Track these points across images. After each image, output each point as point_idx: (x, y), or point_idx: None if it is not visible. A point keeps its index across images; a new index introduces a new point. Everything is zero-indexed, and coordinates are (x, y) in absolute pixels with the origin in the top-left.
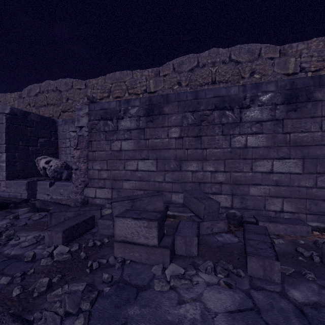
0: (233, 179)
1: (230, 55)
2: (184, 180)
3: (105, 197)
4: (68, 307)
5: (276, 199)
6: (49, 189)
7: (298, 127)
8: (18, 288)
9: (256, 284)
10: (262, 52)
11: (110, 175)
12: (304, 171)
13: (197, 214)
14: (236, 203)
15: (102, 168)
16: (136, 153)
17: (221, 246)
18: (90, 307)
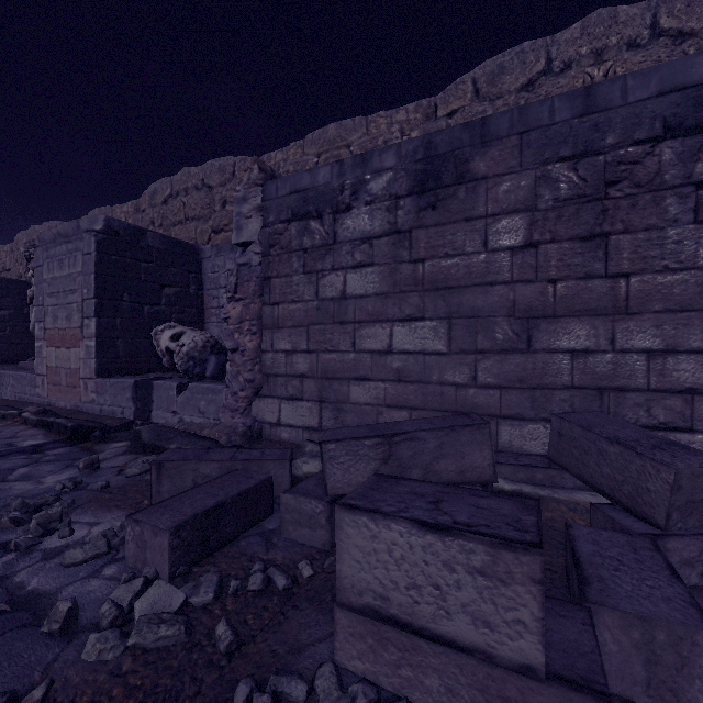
0: None
1: (654, 20)
2: (541, 379)
3: (304, 424)
4: None
5: None
6: (177, 399)
7: None
8: None
9: None
10: None
11: (317, 367)
12: None
13: (629, 503)
14: None
15: (296, 347)
16: (388, 303)
17: None
18: None
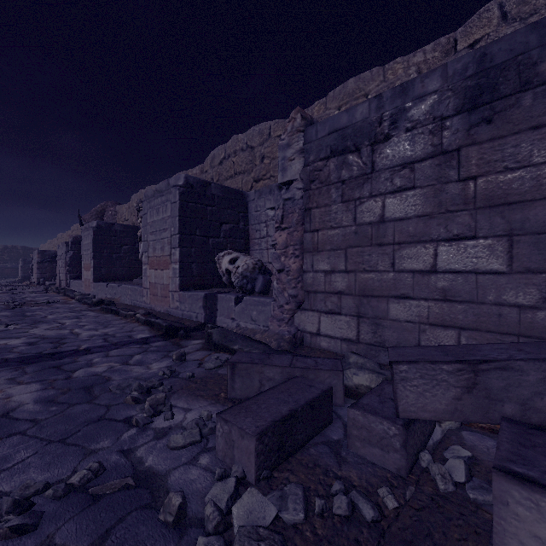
0: None
1: None
2: None
3: (342, 335)
4: None
5: None
6: (234, 308)
7: None
8: None
9: None
10: None
11: (355, 285)
12: None
13: None
14: None
15: (335, 267)
16: (431, 224)
17: None
18: None
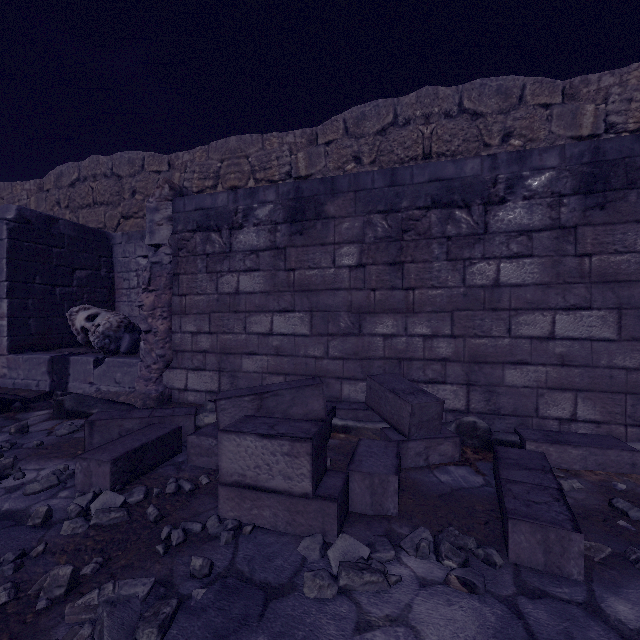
0: (471, 352)
1: (460, 100)
2: (367, 353)
3: (207, 388)
4: (109, 639)
5: (561, 395)
6: (93, 371)
7: (609, 242)
8: (4, 589)
9: (530, 584)
10: (526, 92)
11: (217, 345)
12: (622, 335)
13: (396, 425)
14: (477, 403)
15: (200, 329)
16: (270, 299)
17: (448, 493)
18: (159, 638)
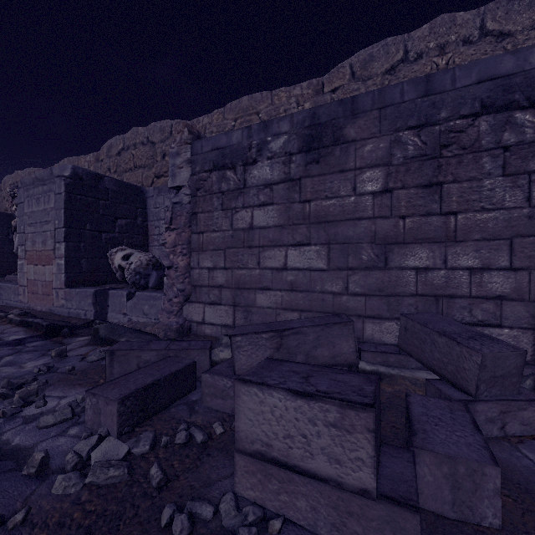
0: None
1: (482, 23)
2: (394, 289)
3: (222, 322)
4: None
5: None
6: (126, 304)
7: None
8: None
9: None
10: None
11: (232, 280)
12: None
13: (451, 378)
14: None
15: (216, 265)
16: (284, 233)
17: None
18: None
